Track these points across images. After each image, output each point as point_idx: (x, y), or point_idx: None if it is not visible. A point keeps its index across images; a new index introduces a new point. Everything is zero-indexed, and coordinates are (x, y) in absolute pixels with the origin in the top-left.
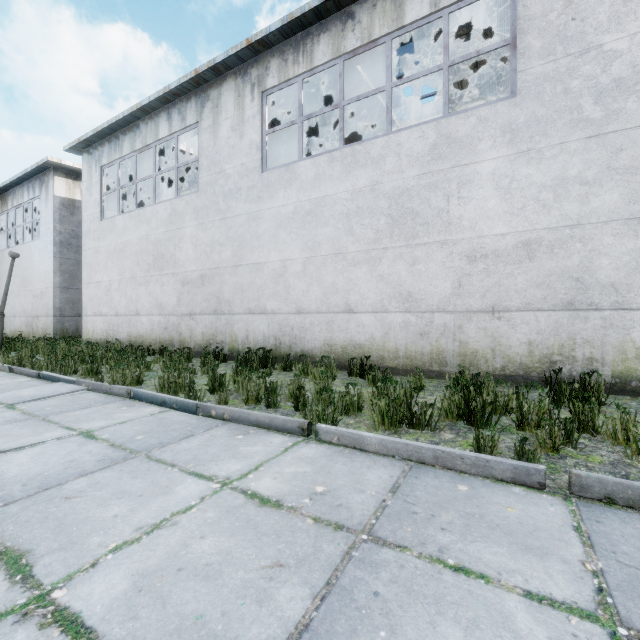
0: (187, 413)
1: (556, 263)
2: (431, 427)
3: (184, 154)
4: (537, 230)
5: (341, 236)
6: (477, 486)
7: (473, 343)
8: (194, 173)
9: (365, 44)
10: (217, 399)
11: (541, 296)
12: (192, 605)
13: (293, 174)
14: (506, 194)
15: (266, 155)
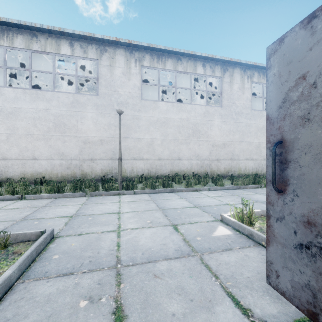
0: None
1: (108, 147)
2: (65, 192)
3: None
4: (104, 137)
5: (30, 127)
6: (71, 198)
7: (86, 170)
8: None
9: (43, 51)
10: None
11: (105, 156)
12: (4, 217)
13: (0, 92)
14: (95, 124)
15: None
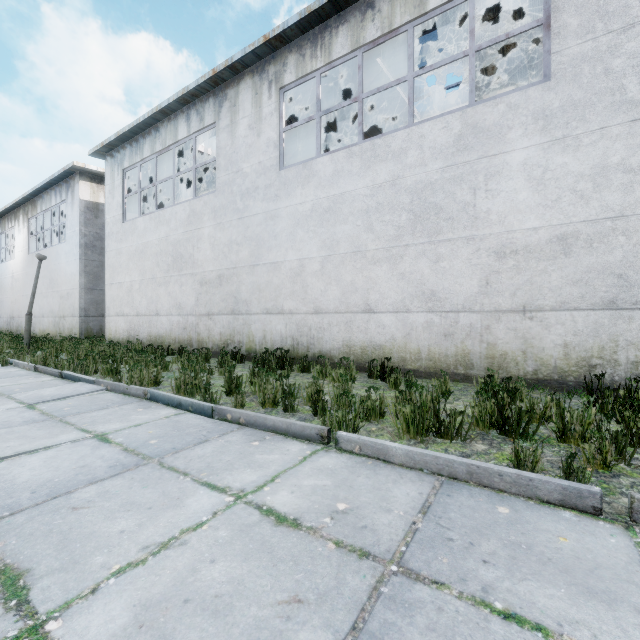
0: (202, 416)
1: (595, 258)
2: (461, 437)
3: (203, 155)
4: (574, 223)
5: (360, 233)
6: (520, 508)
7: (502, 345)
8: (213, 174)
9: (385, 34)
10: (233, 402)
11: (578, 294)
12: None
13: (311, 171)
14: (539, 185)
15: (283, 153)
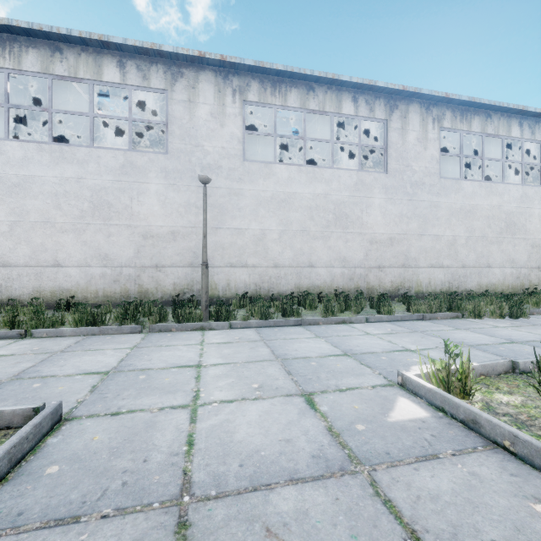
0: None
1: (186, 244)
2: (105, 325)
3: None
4: (178, 226)
5: (50, 209)
6: (115, 336)
7: (146, 285)
8: None
9: (72, 77)
10: None
11: (180, 260)
12: None
13: None
14: (163, 205)
15: None
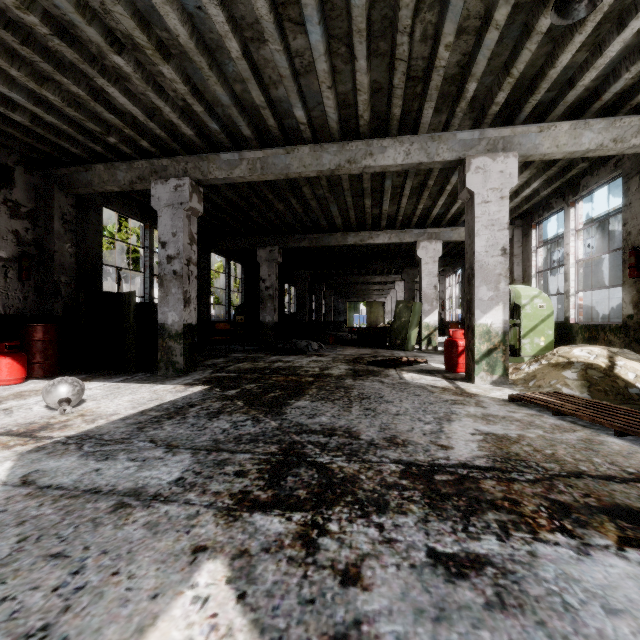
0: None
1: None
2: None
3: None
4: None
5: None
6: None
7: None
8: None
9: None
10: None
11: None
12: None
13: None
14: None
15: None
